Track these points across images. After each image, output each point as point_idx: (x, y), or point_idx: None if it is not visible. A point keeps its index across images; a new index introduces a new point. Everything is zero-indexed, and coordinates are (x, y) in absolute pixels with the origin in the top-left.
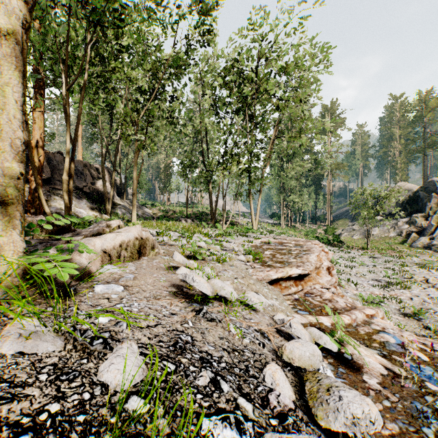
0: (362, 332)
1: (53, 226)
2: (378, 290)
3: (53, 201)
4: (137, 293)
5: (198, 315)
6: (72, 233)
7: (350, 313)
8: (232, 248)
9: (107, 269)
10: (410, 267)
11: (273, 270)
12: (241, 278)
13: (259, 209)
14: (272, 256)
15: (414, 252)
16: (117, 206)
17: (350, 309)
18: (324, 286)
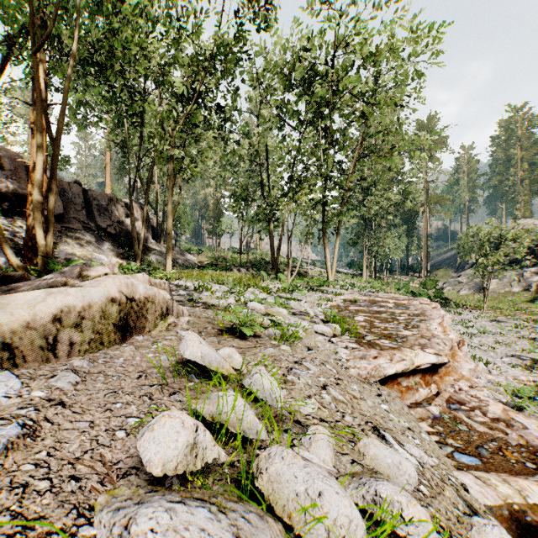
0: None
1: None
2: (521, 373)
3: (63, 244)
4: None
5: None
6: None
7: None
8: (304, 311)
9: None
10: None
11: (384, 356)
12: (335, 385)
13: (336, 254)
14: (368, 325)
15: None
16: (151, 251)
17: None
18: (474, 384)
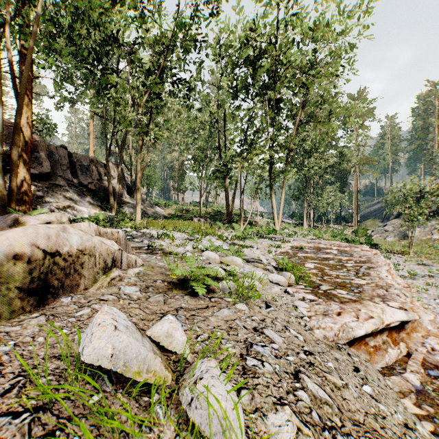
0: None
1: None
2: None
3: (49, 198)
4: None
5: None
6: None
7: None
8: (257, 259)
9: None
10: None
11: (348, 312)
12: (308, 366)
13: (282, 206)
14: (320, 273)
15: None
16: (125, 204)
17: None
18: None
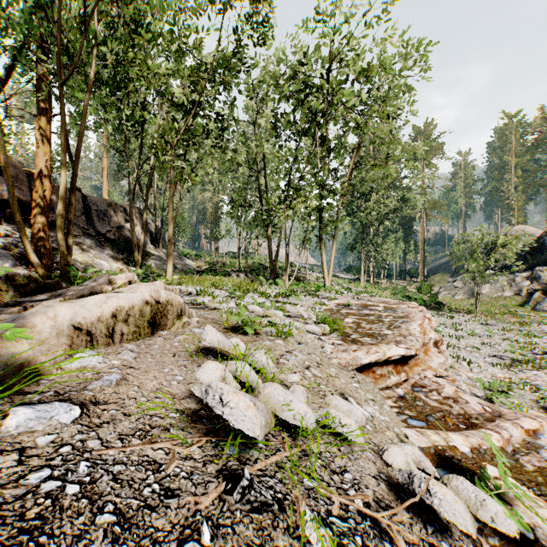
0: (529, 468)
1: (30, 283)
2: (500, 371)
3: None
4: (106, 425)
5: (230, 495)
6: (50, 294)
7: (497, 427)
8: (299, 314)
9: (79, 360)
10: (538, 338)
11: (362, 350)
12: (316, 367)
13: (333, 260)
14: (356, 326)
15: (540, 317)
16: (150, 257)
17: (491, 417)
18: (438, 373)
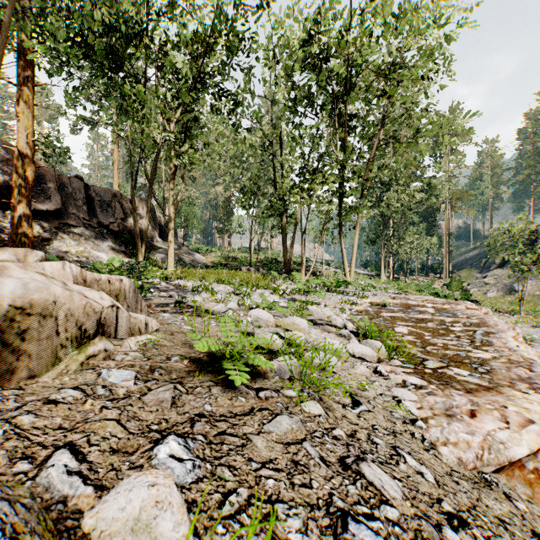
0: None
1: None
2: None
3: (58, 241)
4: None
5: None
6: None
7: None
8: (328, 320)
9: None
10: None
11: (487, 411)
12: None
13: (355, 251)
14: (419, 341)
15: None
16: (157, 250)
17: None
18: None
